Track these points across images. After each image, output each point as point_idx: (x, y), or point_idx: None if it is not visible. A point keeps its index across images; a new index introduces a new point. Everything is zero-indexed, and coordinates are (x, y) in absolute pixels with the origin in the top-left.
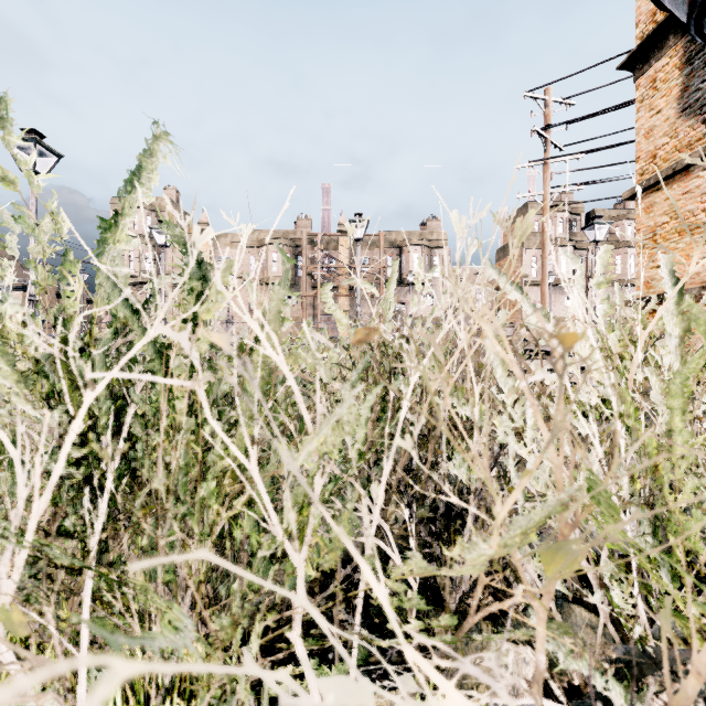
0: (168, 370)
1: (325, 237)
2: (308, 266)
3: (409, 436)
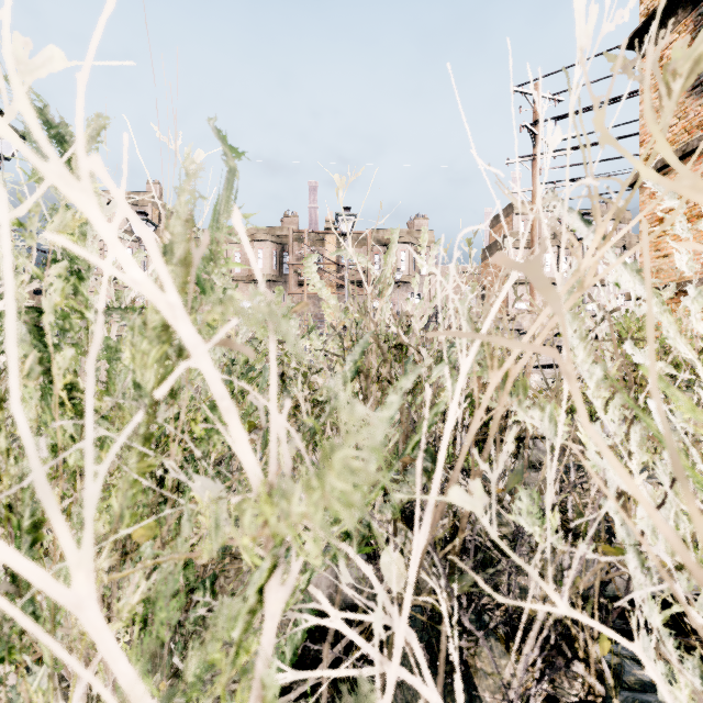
0: (43, 353)
1: (312, 234)
2: (295, 263)
3: (480, 483)
